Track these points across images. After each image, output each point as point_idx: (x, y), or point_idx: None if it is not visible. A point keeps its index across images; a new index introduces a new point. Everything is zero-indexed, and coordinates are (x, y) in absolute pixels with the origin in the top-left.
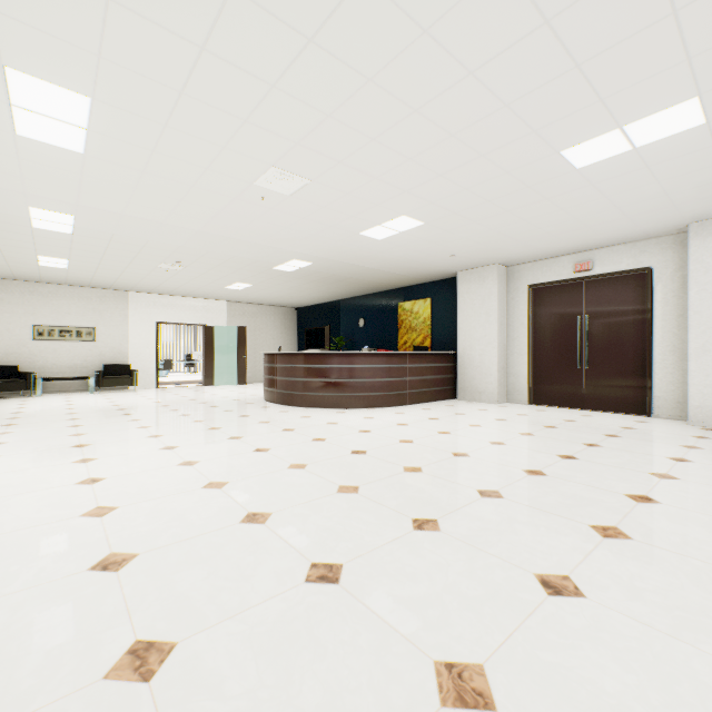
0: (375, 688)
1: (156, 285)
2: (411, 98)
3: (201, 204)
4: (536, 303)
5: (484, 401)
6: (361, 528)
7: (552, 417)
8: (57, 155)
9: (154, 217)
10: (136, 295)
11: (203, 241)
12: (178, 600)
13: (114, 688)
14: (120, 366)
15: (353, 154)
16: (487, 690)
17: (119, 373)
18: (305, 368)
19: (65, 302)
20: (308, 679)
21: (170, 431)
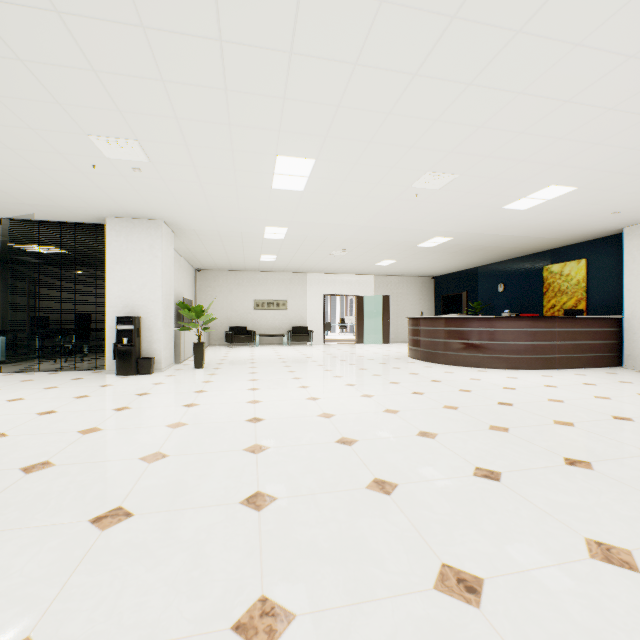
0: (535, 536)
1: (325, 267)
2: (561, 94)
3: (368, 207)
4: None
5: None
6: (513, 455)
7: None
8: (288, 195)
9: (334, 221)
10: (311, 275)
11: (364, 233)
12: (391, 466)
13: (372, 493)
14: (301, 327)
15: (500, 147)
16: (633, 562)
17: (301, 332)
18: (446, 331)
19: (270, 283)
20: (485, 519)
21: (346, 374)
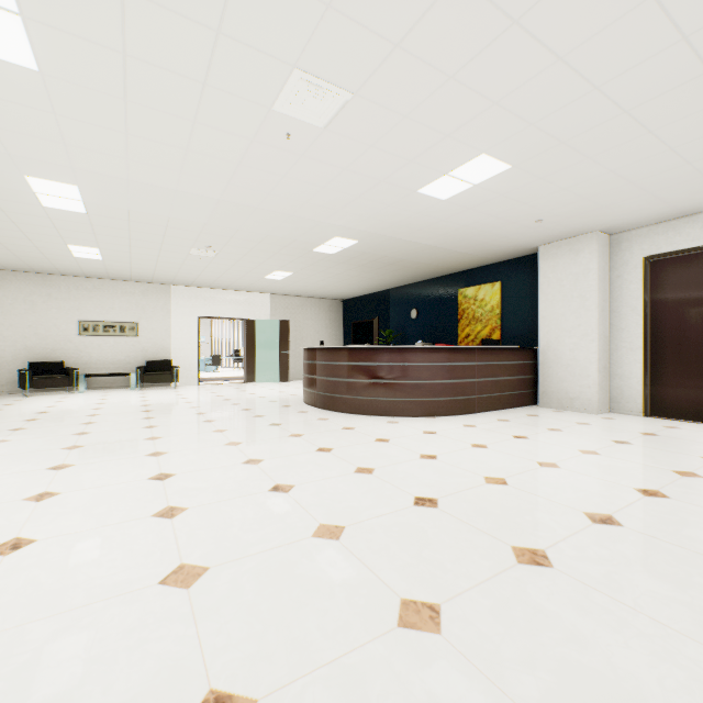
0: None
1: (194, 277)
2: None
3: (213, 154)
4: (656, 280)
5: (577, 409)
6: None
7: (701, 440)
8: (9, 78)
9: (163, 181)
10: (178, 288)
11: (228, 216)
12: None
13: None
14: (162, 362)
15: (418, 21)
16: None
17: (160, 369)
18: (348, 366)
19: (108, 296)
20: None
21: (179, 445)
